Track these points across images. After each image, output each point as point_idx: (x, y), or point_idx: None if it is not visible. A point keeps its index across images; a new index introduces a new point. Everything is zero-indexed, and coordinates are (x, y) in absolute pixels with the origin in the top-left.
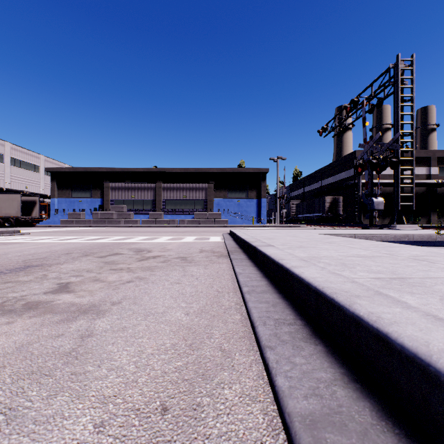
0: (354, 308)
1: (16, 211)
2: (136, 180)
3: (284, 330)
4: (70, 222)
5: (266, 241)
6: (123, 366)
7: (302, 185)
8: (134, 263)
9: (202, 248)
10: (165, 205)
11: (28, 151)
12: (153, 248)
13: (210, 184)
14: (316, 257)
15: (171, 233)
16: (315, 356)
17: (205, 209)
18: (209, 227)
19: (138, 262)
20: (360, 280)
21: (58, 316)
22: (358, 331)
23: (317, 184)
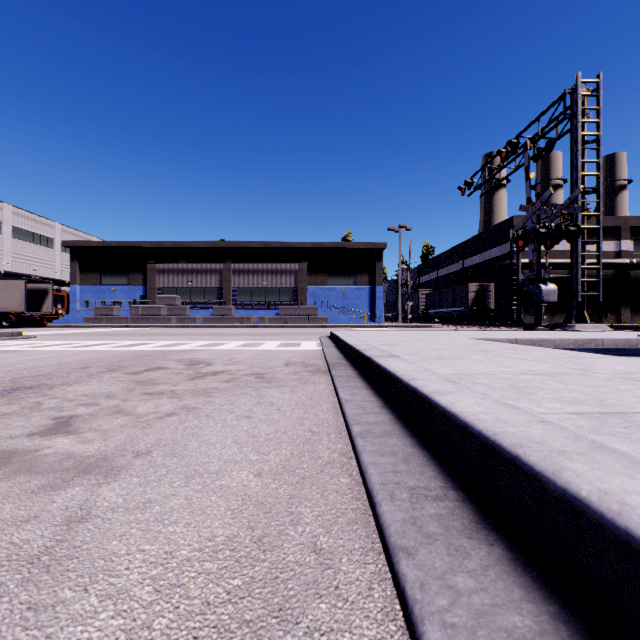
0: (565, 480)
1: (19, 305)
2: (194, 260)
3: (429, 511)
4: (98, 320)
5: (386, 348)
6: (130, 589)
7: (434, 267)
8: (182, 384)
9: (288, 359)
10: (236, 295)
11: (37, 217)
12: (215, 358)
13: (302, 265)
14: (467, 374)
15: (244, 336)
16: (493, 573)
17: (294, 302)
18: (301, 327)
19: (189, 382)
20: (552, 418)
21: (39, 478)
22: (577, 526)
23: (457, 266)
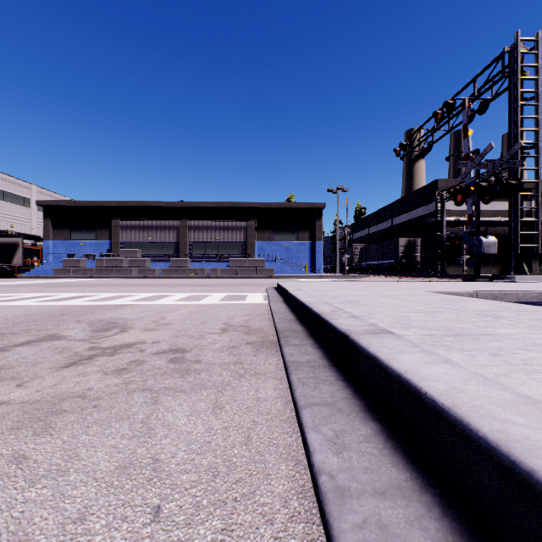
0: None
1: None
2: (155, 217)
3: None
4: (66, 271)
5: (352, 309)
6: None
7: (366, 225)
8: (37, 380)
9: (228, 320)
10: (192, 249)
11: (14, 179)
12: (140, 318)
13: (250, 222)
14: None
15: (193, 287)
16: None
17: (243, 255)
18: (249, 277)
19: (56, 373)
20: None
21: None
22: None
23: (386, 224)
